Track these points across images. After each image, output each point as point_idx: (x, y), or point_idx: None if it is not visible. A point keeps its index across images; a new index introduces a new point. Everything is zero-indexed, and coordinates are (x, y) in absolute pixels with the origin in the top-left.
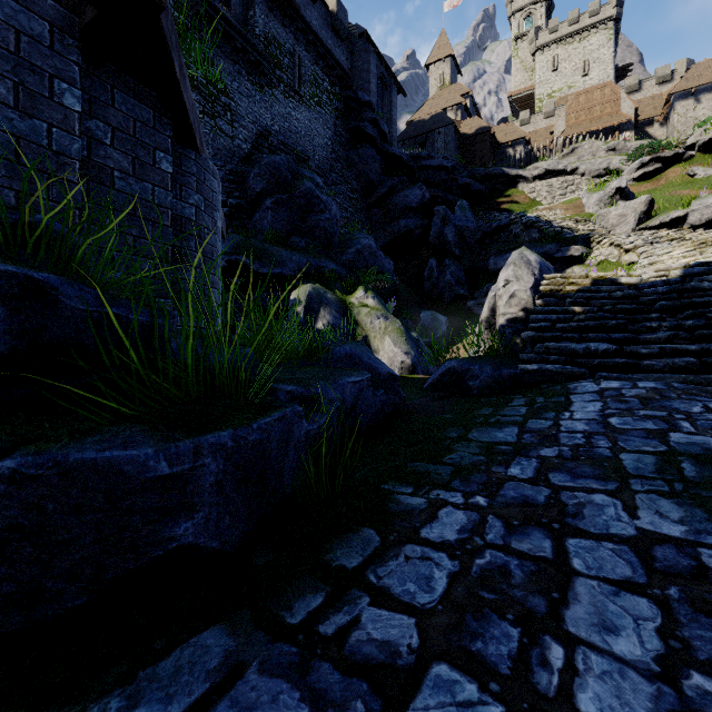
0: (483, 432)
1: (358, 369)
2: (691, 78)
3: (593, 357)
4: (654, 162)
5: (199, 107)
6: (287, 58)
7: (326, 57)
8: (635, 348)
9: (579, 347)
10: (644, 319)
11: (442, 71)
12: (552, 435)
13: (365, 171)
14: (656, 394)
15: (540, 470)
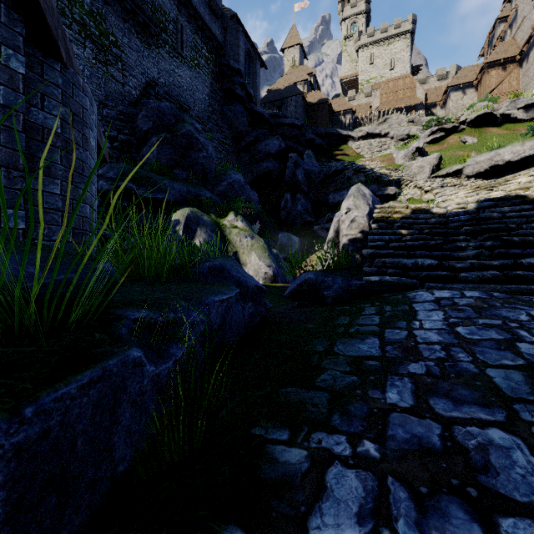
0: (347, 344)
1: (227, 284)
2: (460, 77)
3: (420, 270)
4: (440, 132)
5: (92, 54)
6: (171, 25)
7: (204, 29)
8: (452, 263)
9: (409, 262)
10: (454, 240)
11: (293, 55)
12: (412, 347)
13: (235, 123)
14: (484, 303)
15: (417, 393)
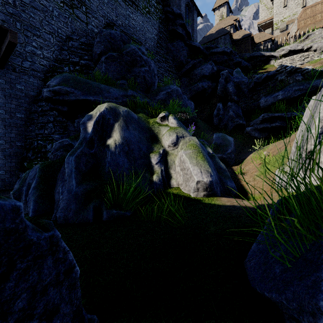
0: None
1: None
2: None
3: None
4: None
5: None
6: None
7: None
8: None
9: None
10: None
11: (221, 11)
12: None
13: (177, 55)
14: None
15: None
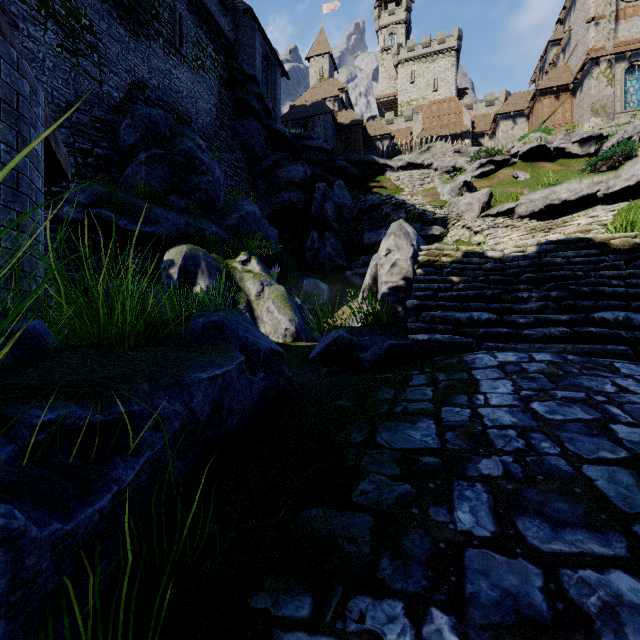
0: (393, 430)
1: (228, 349)
2: (510, 104)
3: (476, 326)
4: (489, 164)
5: (56, 39)
6: (167, 12)
7: (210, 22)
8: (514, 318)
9: (463, 316)
10: (514, 290)
11: (321, 65)
12: (480, 433)
13: (250, 143)
14: (558, 369)
15: (498, 510)
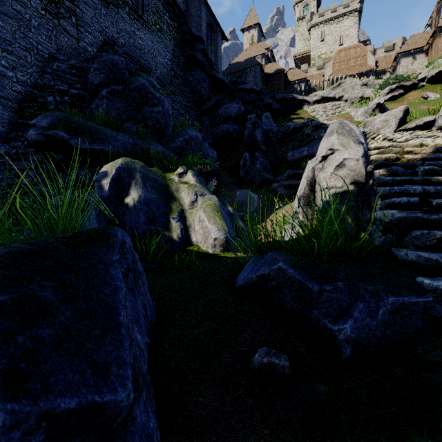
0: None
1: None
2: (410, 44)
3: None
4: (399, 89)
5: (40, 4)
6: None
7: None
8: None
9: None
10: None
11: (252, 34)
12: None
13: (197, 88)
14: None
15: None
